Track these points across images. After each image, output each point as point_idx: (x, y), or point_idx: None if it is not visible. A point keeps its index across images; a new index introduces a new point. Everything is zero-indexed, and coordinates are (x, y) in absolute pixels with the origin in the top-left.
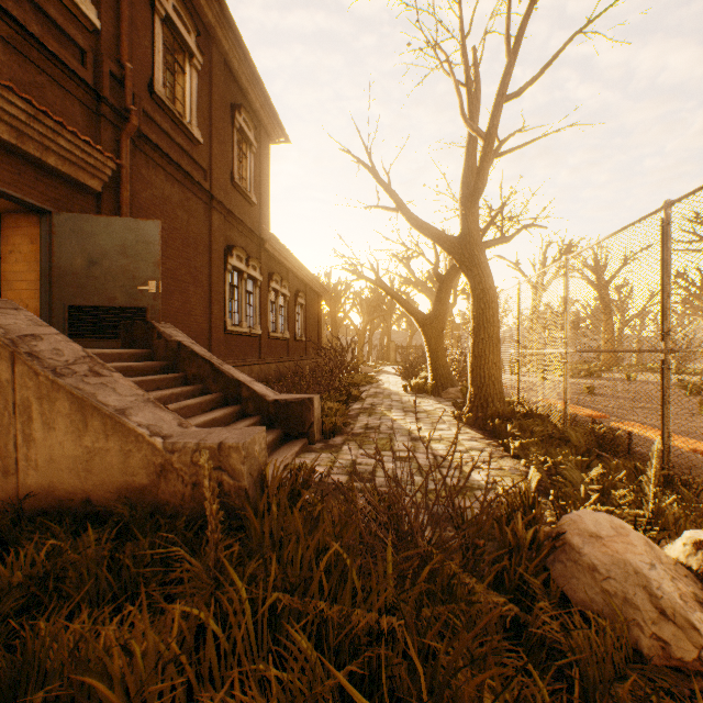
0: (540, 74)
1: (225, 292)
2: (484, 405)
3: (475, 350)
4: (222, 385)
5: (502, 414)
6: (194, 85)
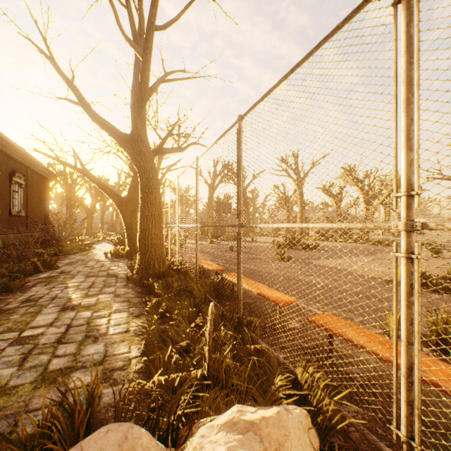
0: (179, 16)
1: None
2: (148, 267)
3: (142, 225)
4: None
5: (159, 274)
6: None
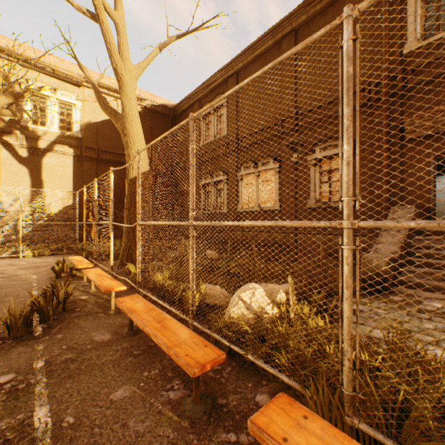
0: None
1: None
2: None
3: None
4: None
5: None
6: None
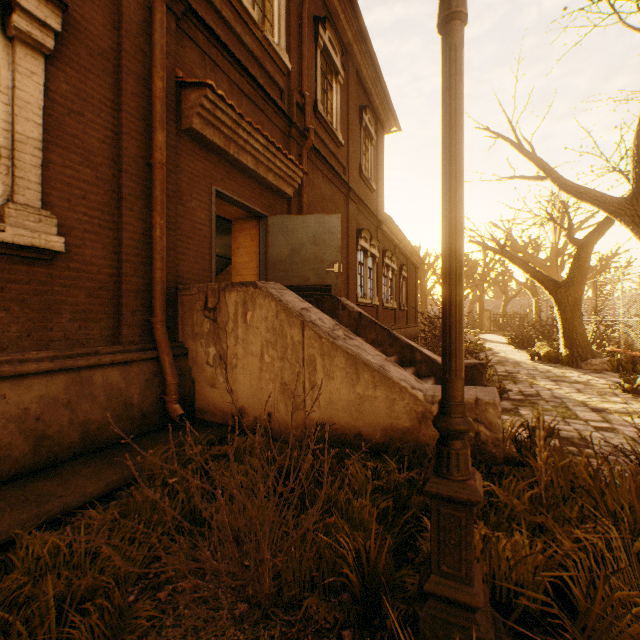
0: None
1: (356, 269)
2: None
3: None
4: (397, 349)
5: None
6: (338, 97)
